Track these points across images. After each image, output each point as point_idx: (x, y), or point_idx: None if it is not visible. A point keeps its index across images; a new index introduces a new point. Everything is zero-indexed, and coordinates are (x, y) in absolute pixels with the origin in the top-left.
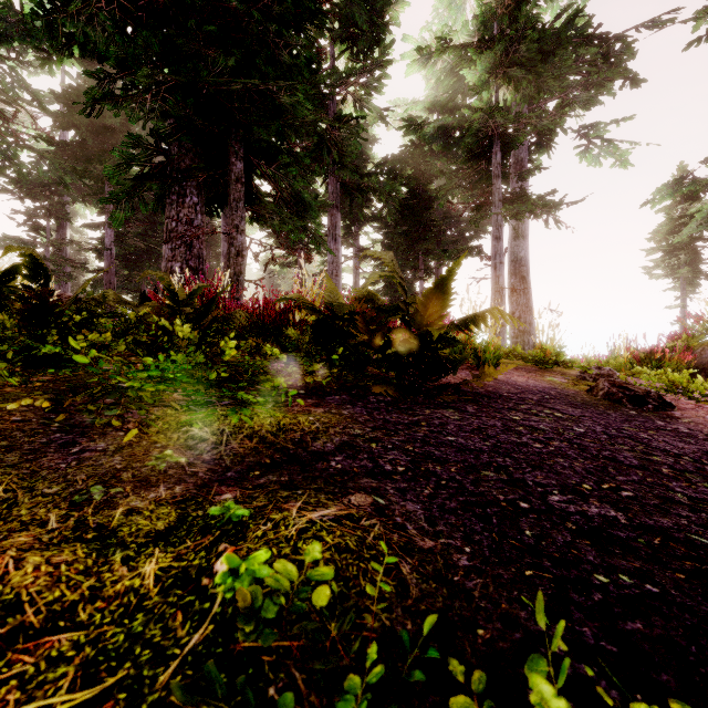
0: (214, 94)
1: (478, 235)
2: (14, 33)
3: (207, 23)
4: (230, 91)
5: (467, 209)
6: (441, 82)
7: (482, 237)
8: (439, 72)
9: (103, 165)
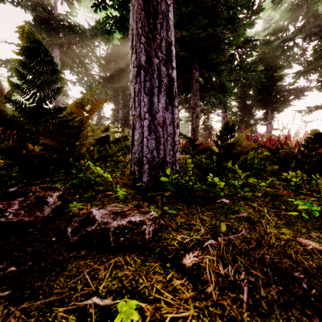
0: (188, 41)
1: (298, 97)
2: (99, 33)
3: (184, 7)
4: (195, 38)
5: (289, 84)
6: (283, 16)
7: (301, 98)
8: (282, 11)
9: (120, 84)
